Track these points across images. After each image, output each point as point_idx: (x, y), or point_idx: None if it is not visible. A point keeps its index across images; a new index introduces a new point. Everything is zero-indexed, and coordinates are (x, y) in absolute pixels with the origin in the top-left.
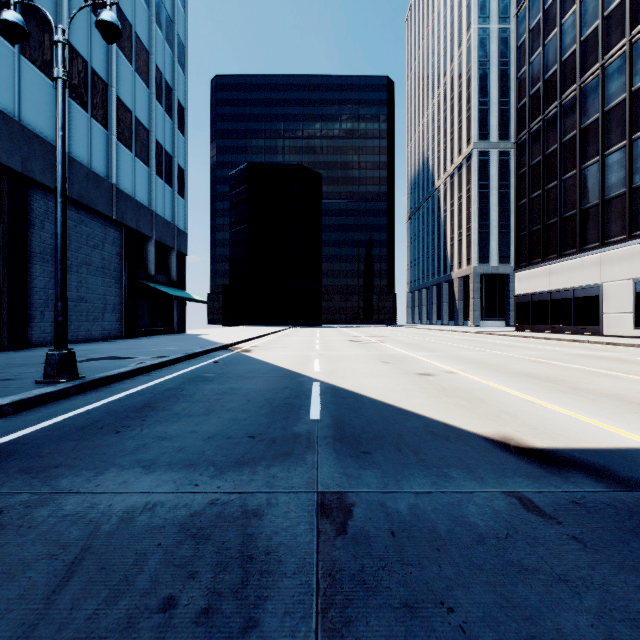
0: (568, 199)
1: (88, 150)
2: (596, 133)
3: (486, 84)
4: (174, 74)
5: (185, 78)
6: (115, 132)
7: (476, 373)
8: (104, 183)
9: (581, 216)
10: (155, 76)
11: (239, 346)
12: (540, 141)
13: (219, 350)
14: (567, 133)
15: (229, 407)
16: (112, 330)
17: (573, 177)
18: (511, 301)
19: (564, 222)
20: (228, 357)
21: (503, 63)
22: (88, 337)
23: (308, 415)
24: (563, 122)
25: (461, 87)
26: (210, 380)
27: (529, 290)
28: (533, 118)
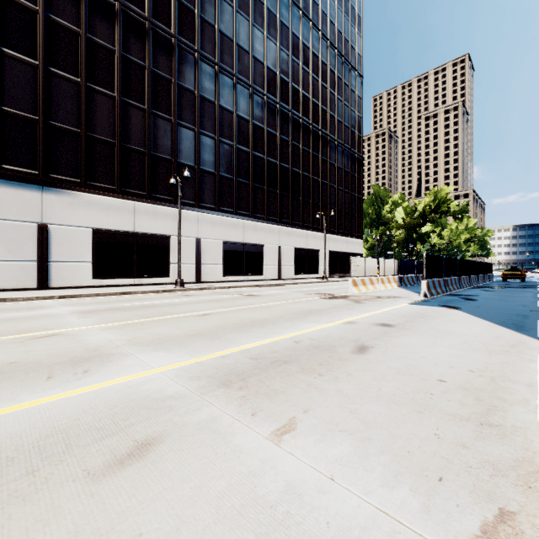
0: None
1: None
2: None
3: None
4: None
5: None
6: None
7: (334, 318)
8: None
9: None
10: None
11: None
12: None
13: None
14: None
15: None
16: None
17: None
18: None
19: None
20: None
21: None
22: None
23: None
24: None
25: None
26: None
27: None
28: None
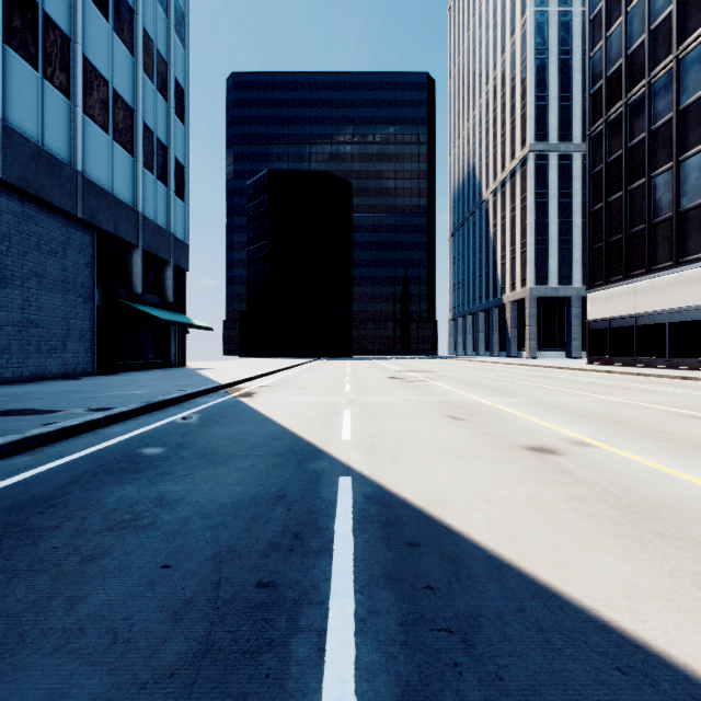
0: (660, 200)
1: (38, 122)
2: (700, 114)
3: (544, 76)
4: (170, 45)
5: (185, 53)
6: (81, 103)
7: (631, 446)
8: (64, 169)
9: (679, 220)
10: (143, 42)
11: (242, 386)
12: (621, 131)
13: (210, 393)
14: (659, 118)
15: (85, 612)
16: (79, 364)
17: (667, 172)
18: (573, 329)
19: (655, 229)
20: (214, 407)
21: (564, 52)
22: (40, 374)
23: (314, 689)
24: (653, 105)
25: (514, 81)
26: (139, 468)
27: (606, 314)
28: (612, 104)
